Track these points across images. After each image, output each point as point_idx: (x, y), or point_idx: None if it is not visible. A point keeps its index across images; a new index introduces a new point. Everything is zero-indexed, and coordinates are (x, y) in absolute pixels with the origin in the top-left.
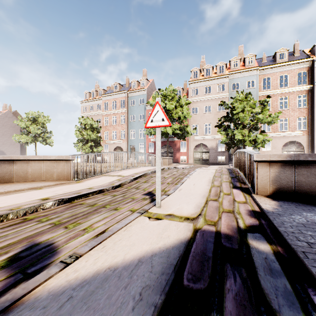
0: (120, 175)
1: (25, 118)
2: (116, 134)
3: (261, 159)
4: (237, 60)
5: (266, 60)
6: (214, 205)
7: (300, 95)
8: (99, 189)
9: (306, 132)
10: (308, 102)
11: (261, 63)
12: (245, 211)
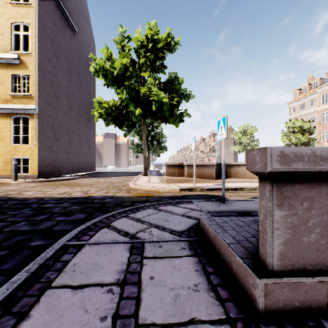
0: None
1: (237, 131)
2: None
3: None
4: None
5: None
6: None
7: None
8: None
9: None
10: None
11: None
12: None
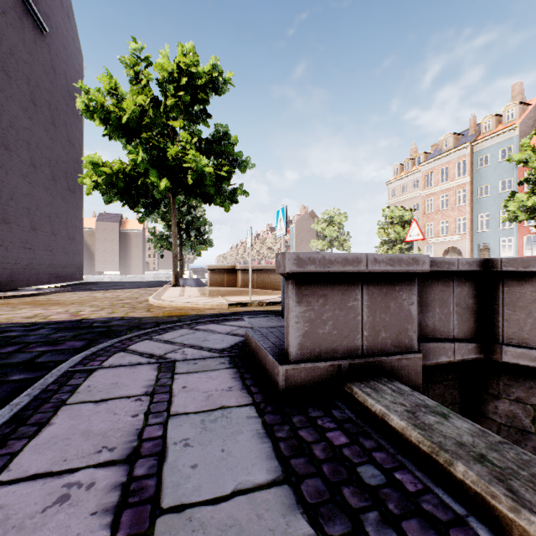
0: None
1: (321, 220)
2: (448, 226)
3: None
4: None
5: None
6: None
7: None
8: None
9: None
10: None
11: None
12: None
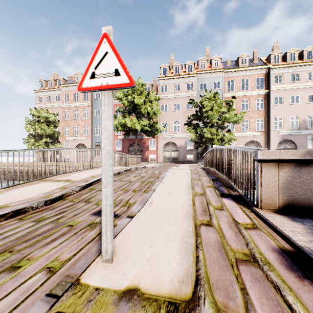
0: (68, 180)
1: None
2: (79, 130)
3: (268, 157)
4: (205, 61)
5: (230, 64)
6: (212, 240)
7: (258, 99)
8: (16, 209)
9: (264, 132)
10: (265, 105)
11: (226, 66)
12: (272, 255)
